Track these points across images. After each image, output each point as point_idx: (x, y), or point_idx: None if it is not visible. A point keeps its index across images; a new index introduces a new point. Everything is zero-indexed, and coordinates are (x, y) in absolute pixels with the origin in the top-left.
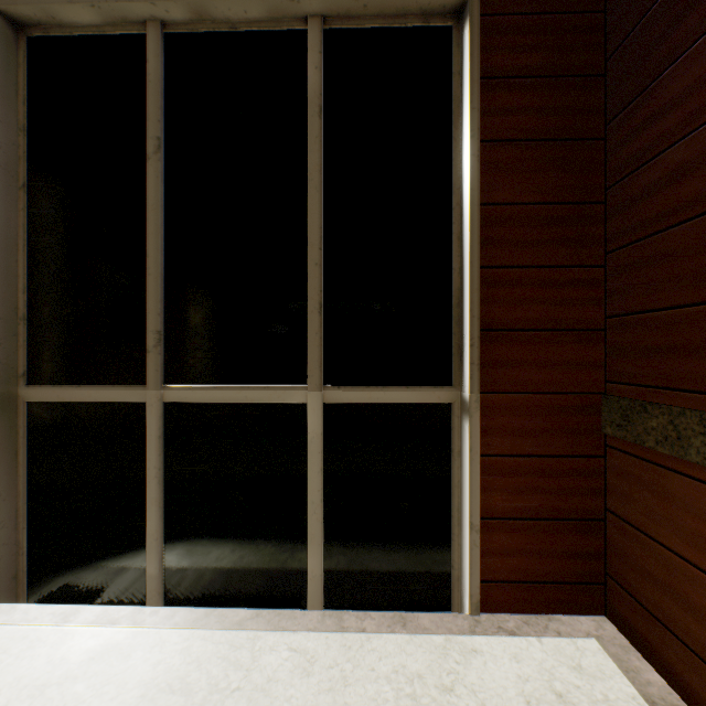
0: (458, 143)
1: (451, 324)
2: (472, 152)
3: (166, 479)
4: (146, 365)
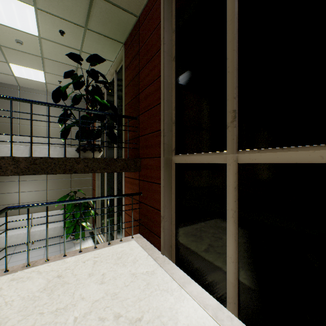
0: None
1: None
2: None
3: (239, 220)
4: (226, 138)
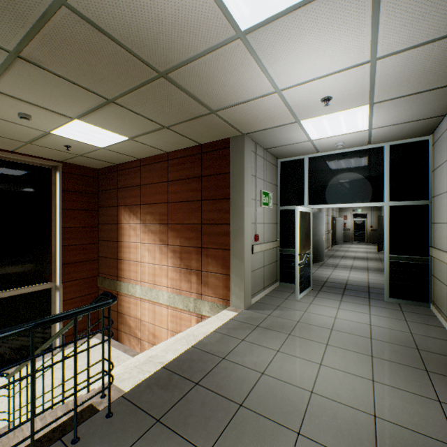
0: (54, 206)
1: (52, 262)
2: (60, 212)
3: None
4: None
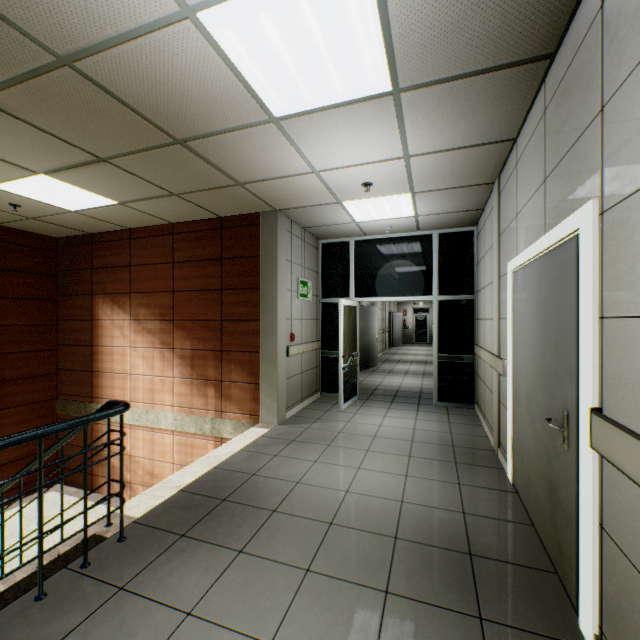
0: None
1: None
2: None
3: None
4: None
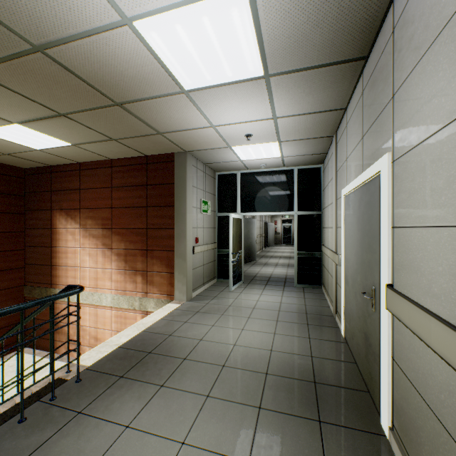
0: None
1: None
2: None
3: None
4: None
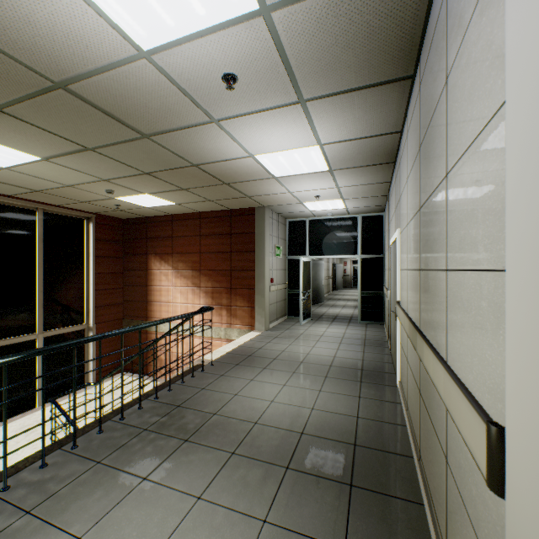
0: (88, 253)
1: (85, 306)
2: (94, 260)
3: None
4: None
